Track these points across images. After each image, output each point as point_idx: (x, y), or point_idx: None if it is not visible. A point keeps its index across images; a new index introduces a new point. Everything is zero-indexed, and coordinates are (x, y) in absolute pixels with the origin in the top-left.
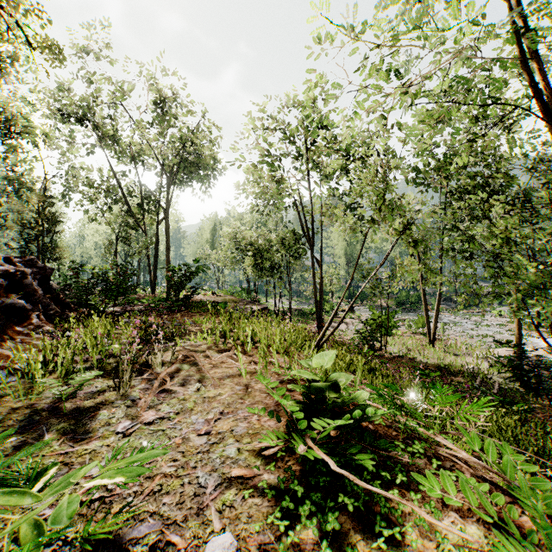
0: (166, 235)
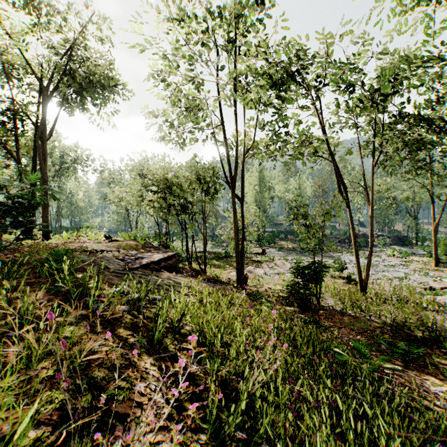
0: (41, 161)
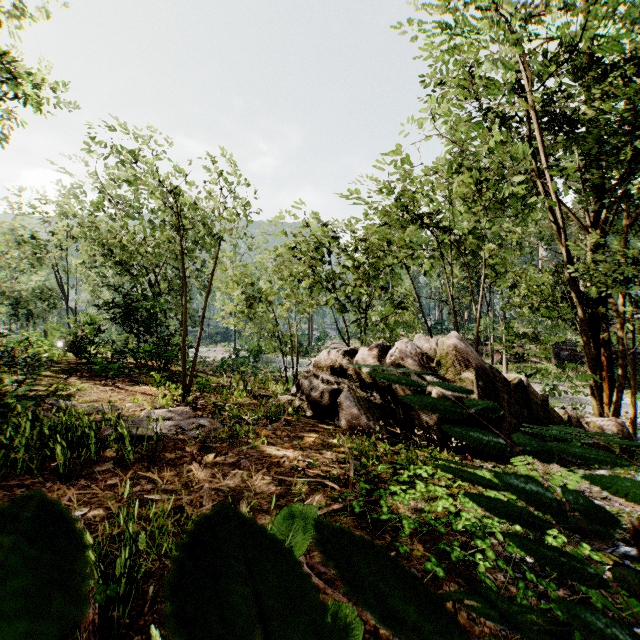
0: None
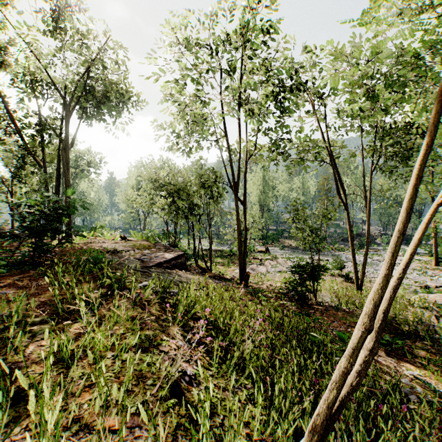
0: (65, 170)
